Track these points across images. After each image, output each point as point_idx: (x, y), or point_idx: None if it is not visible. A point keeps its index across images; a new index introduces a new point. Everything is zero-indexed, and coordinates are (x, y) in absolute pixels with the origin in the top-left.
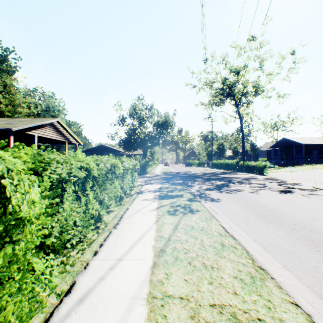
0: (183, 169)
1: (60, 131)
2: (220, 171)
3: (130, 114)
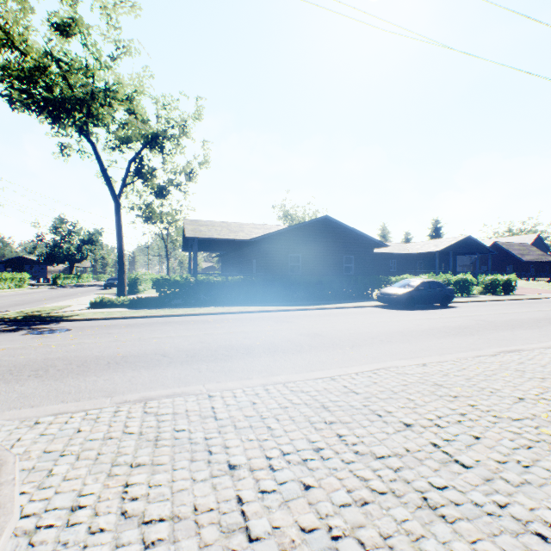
0: None
1: None
2: None
3: (52, 231)
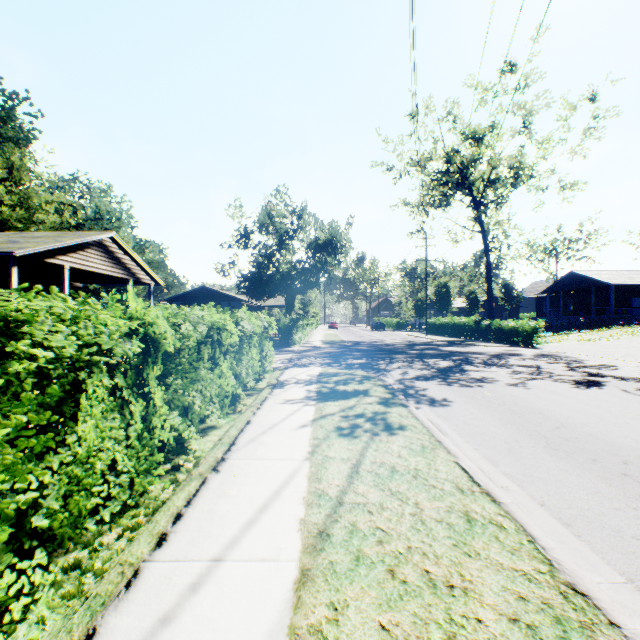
0: (367, 336)
1: (117, 259)
2: (442, 339)
3: (261, 225)
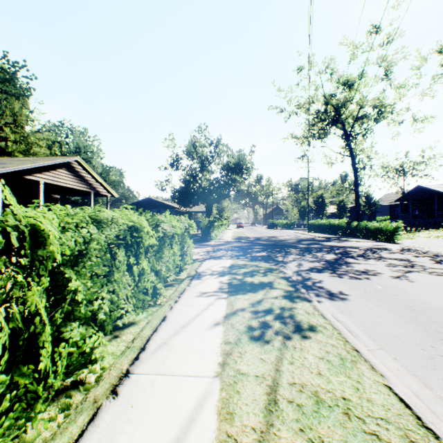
0: (265, 233)
1: (81, 177)
2: (321, 236)
3: (188, 153)
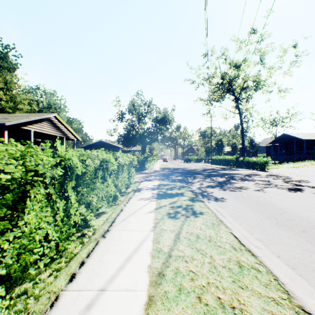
0: (182, 165)
1: (57, 127)
2: (219, 167)
3: (129, 110)
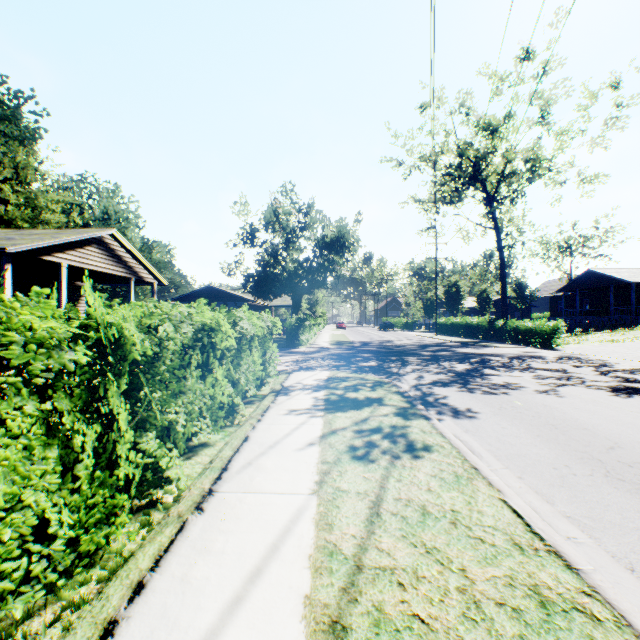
0: (376, 337)
1: (118, 257)
2: (454, 340)
3: (267, 223)
